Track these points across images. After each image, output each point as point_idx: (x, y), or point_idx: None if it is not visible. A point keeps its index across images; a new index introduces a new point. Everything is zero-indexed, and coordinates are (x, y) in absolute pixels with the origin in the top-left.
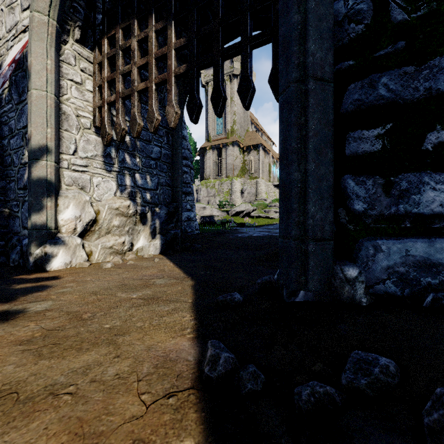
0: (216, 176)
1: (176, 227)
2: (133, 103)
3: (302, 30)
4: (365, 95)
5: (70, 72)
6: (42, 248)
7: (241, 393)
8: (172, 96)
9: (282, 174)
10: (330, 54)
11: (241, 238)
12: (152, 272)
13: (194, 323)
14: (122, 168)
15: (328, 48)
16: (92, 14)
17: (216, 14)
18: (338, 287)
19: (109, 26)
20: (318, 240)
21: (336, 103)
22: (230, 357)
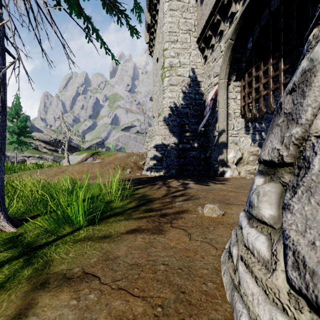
0: None
1: None
2: (260, 102)
3: None
4: None
5: (231, 95)
6: (222, 168)
7: None
8: (281, 95)
9: None
10: None
11: None
12: None
13: None
14: (254, 131)
15: None
16: (240, 64)
17: None
18: None
19: (248, 66)
20: None
21: None
22: None
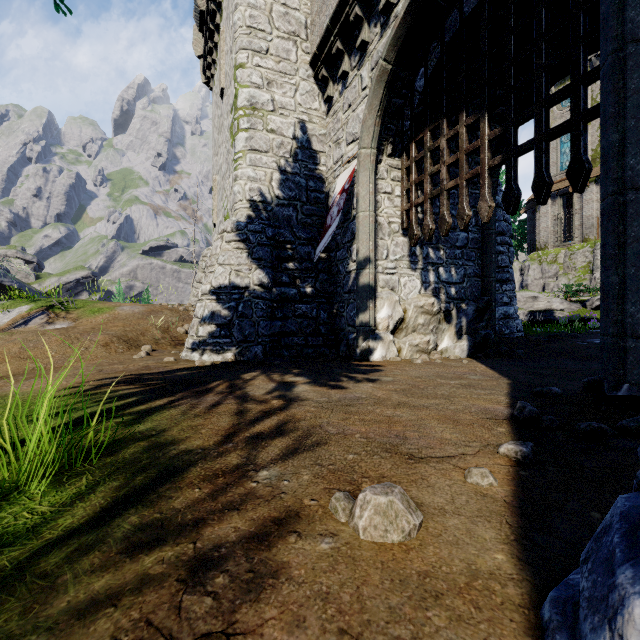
0: (559, 242)
1: (487, 327)
2: (442, 203)
3: (620, 147)
4: None
5: (383, 186)
6: (366, 342)
7: (539, 426)
8: (485, 190)
9: (601, 276)
10: None
11: (597, 346)
12: (463, 370)
13: (508, 401)
14: (426, 265)
15: None
16: (400, 122)
17: (538, 95)
18: None
19: (417, 129)
20: (639, 337)
21: None
22: (534, 410)
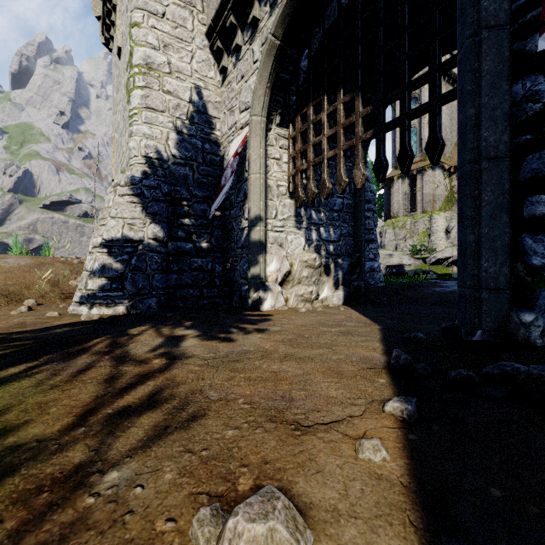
0: (407, 213)
1: (359, 279)
2: (323, 170)
3: (476, 121)
4: (543, 164)
5: (272, 152)
6: (257, 293)
7: (414, 374)
8: (359, 160)
9: (459, 235)
10: (505, 134)
11: (438, 293)
12: (341, 317)
13: (383, 348)
14: (309, 224)
15: (503, 130)
16: (287, 97)
17: (403, 80)
18: (513, 329)
19: (301, 103)
20: (492, 289)
21: (514, 172)
22: (408, 358)
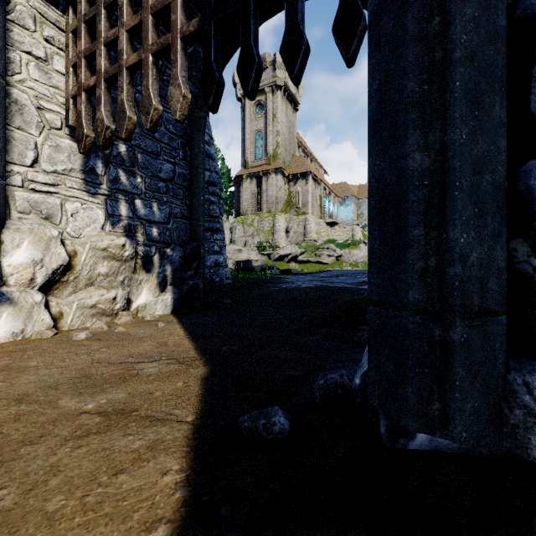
0: (254, 211)
1: (196, 276)
2: (121, 86)
3: None
4: None
5: (26, 40)
6: None
7: None
8: (177, 69)
9: (376, 164)
10: None
11: (285, 291)
12: (147, 348)
13: (181, 500)
14: (114, 191)
15: None
16: None
17: None
18: (521, 427)
19: None
20: (475, 314)
21: None
22: None
